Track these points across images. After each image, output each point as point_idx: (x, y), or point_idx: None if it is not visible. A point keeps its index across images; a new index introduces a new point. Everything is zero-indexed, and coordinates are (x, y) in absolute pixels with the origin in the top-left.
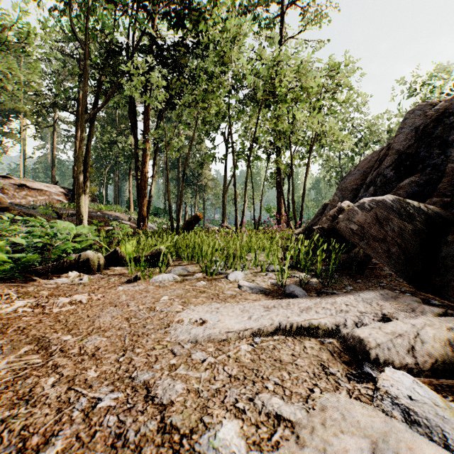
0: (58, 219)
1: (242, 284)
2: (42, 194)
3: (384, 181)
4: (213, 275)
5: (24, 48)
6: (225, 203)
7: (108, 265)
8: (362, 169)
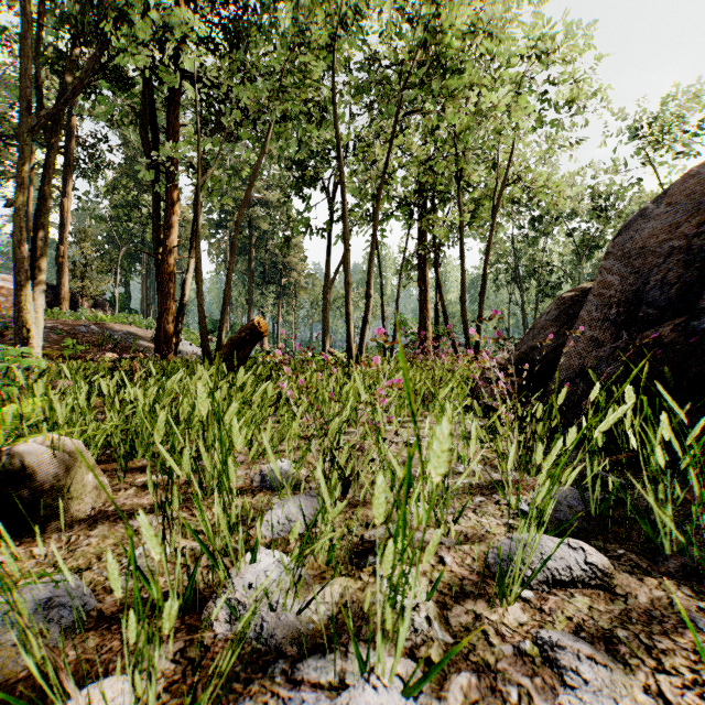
0: None
1: None
2: None
3: None
4: None
5: None
6: (327, 311)
7: None
8: (689, 198)
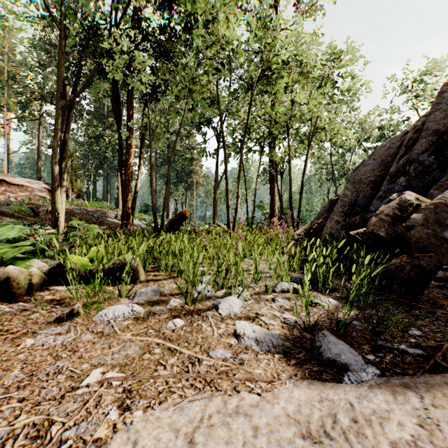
0: (34, 216)
1: (243, 332)
2: (24, 190)
3: (419, 170)
4: (197, 303)
5: (8, 39)
6: (216, 200)
7: (52, 282)
8: (380, 157)
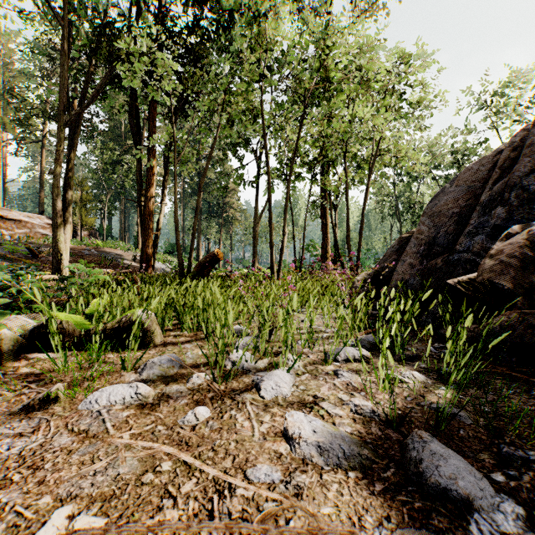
0: (33, 259)
1: (298, 433)
2: (22, 226)
3: (523, 198)
4: (230, 379)
5: (4, 44)
6: (256, 239)
7: (35, 347)
8: (466, 183)
